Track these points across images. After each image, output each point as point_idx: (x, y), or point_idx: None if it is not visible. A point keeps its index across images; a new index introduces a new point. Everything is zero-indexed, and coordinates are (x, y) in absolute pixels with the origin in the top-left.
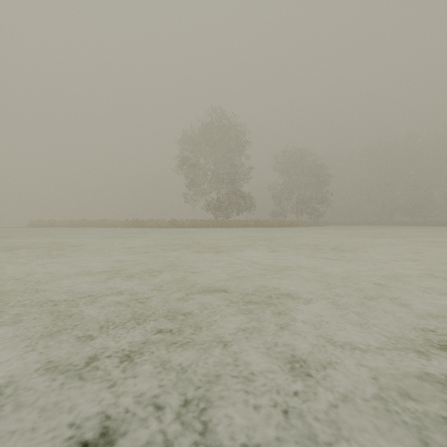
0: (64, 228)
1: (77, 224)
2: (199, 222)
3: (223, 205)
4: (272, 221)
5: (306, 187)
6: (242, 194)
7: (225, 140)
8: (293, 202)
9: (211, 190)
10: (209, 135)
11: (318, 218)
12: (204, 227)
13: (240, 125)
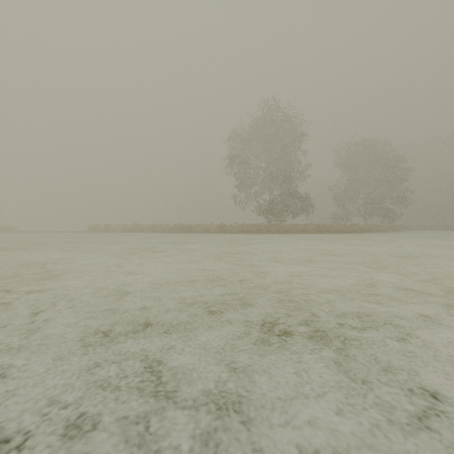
0: (116, 232)
1: (128, 229)
2: (250, 227)
3: (277, 208)
4: (337, 226)
5: (377, 184)
6: (298, 194)
7: (279, 135)
8: (360, 202)
9: (262, 191)
10: (260, 130)
11: (393, 221)
12: (256, 232)
13: (296, 116)
